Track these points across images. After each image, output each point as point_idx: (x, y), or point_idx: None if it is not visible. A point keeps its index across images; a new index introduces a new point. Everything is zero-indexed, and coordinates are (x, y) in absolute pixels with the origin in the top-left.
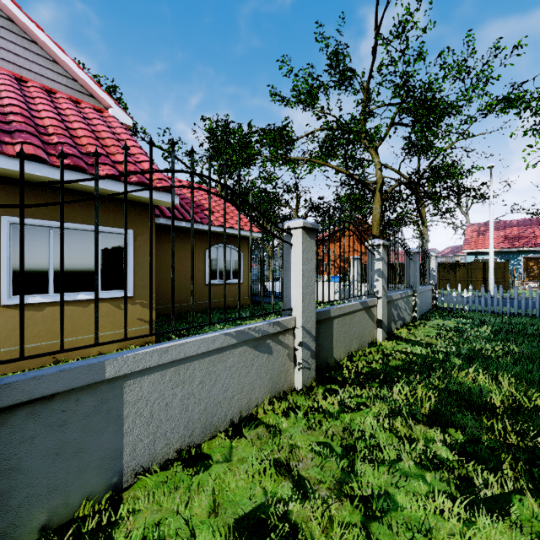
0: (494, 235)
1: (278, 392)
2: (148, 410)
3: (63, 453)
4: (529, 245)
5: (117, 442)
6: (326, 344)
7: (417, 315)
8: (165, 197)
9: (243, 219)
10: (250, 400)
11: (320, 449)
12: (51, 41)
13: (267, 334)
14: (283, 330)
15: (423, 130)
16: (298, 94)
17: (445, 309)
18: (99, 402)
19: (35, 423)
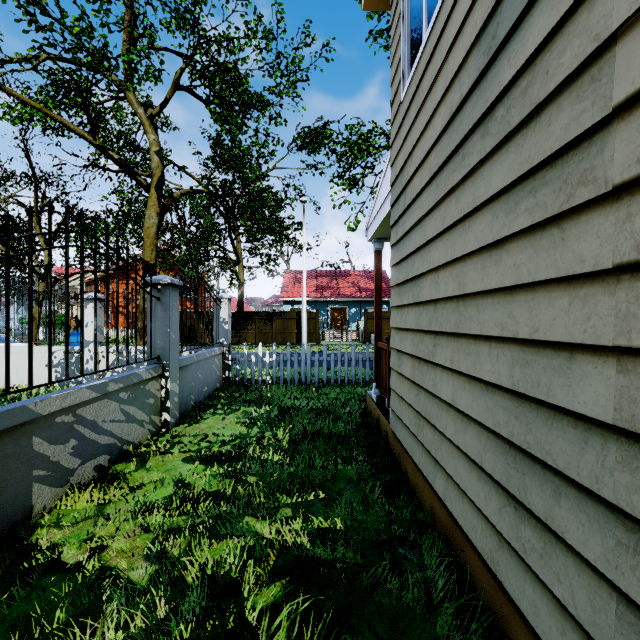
0: (308, 284)
1: None
2: None
3: None
4: (335, 295)
5: None
6: None
7: (170, 418)
8: None
9: None
10: None
11: None
12: None
13: None
14: None
15: (225, 115)
16: None
17: (242, 383)
18: None
19: None
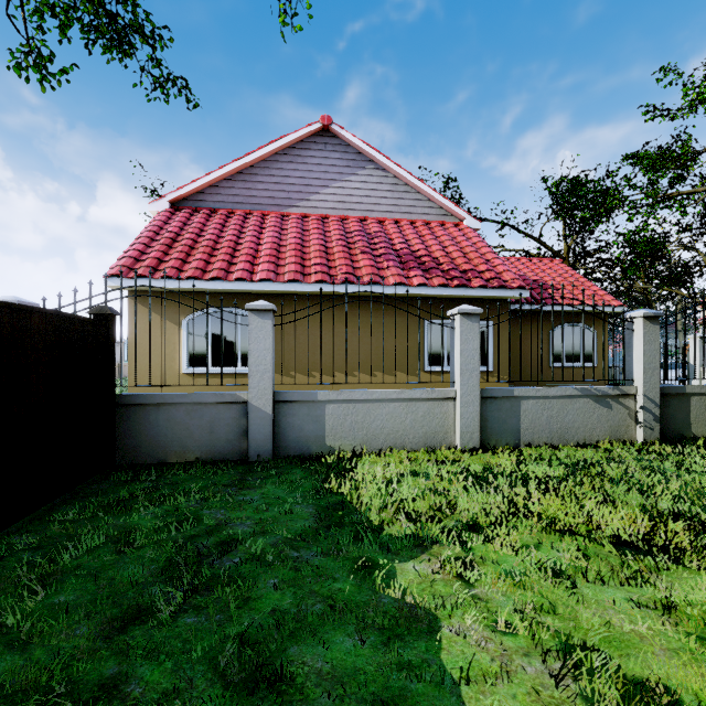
0: None
1: (617, 439)
2: (530, 417)
3: (500, 421)
4: None
5: (518, 426)
6: (678, 417)
7: None
8: (518, 293)
9: (597, 292)
10: (592, 435)
11: (637, 453)
12: (428, 188)
13: (607, 395)
14: (622, 394)
15: None
16: (693, 101)
17: None
18: (511, 405)
19: (492, 406)
